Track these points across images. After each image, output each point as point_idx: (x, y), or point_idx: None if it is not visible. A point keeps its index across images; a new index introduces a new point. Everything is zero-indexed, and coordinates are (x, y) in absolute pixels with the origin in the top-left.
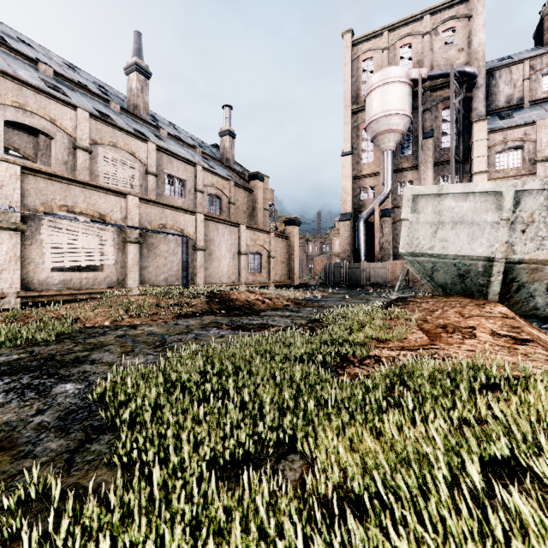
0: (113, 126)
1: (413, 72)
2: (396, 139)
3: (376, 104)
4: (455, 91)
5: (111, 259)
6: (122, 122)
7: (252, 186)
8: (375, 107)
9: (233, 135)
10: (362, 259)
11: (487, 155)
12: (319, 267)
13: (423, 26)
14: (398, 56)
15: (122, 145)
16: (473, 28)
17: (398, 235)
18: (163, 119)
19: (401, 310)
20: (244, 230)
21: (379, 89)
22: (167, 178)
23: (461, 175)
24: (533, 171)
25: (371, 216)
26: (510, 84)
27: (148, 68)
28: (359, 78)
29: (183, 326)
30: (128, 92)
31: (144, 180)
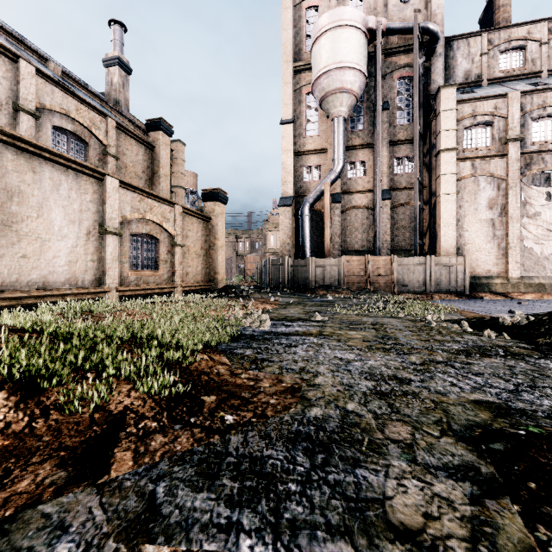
0: None
1: (371, 19)
2: (350, 104)
3: (326, 53)
4: (418, 49)
5: None
6: None
7: (152, 139)
8: (325, 56)
9: (126, 68)
10: (308, 254)
11: (456, 129)
12: (251, 267)
13: None
14: None
15: None
16: None
17: (348, 226)
18: (4, 23)
19: None
20: (115, 188)
21: (331, 33)
22: None
23: (422, 155)
24: (504, 152)
25: (318, 200)
26: (468, 58)
27: None
28: (301, 29)
29: None
30: None
31: None
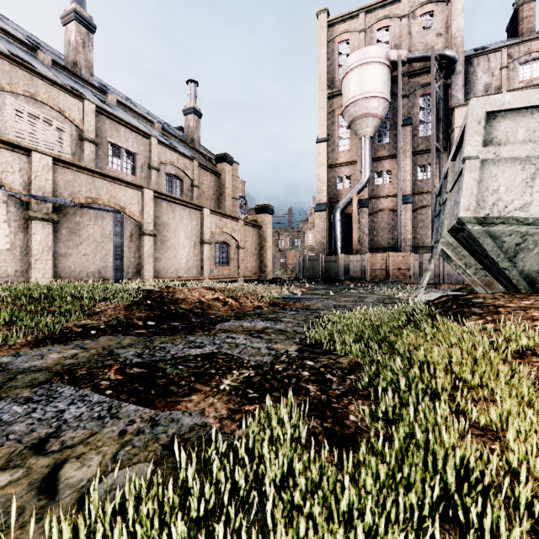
0: (30, 71)
1: (393, 53)
2: (375, 125)
3: (354, 86)
4: (435, 74)
5: (3, 241)
6: (51, 74)
7: (219, 169)
8: (353, 89)
9: (199, 114)
10: (339, 251)
11: None
12: (292, 261)
13: (401, 9)
14: (375, 40)
15: (45, 98)
16: (451, 13)
17: (375, 227)
18: (119, 92)
19: (497, 326)
20: (208, 215)
21: (357, 69)
22: (111, 149)
23: (441, 164)
24: None
25: (348, 206)
26: (488, 72)
27: (92, 19)
28: (334, 61)
29: (2, 377)
30: (65, 46)
31: (78, 147)
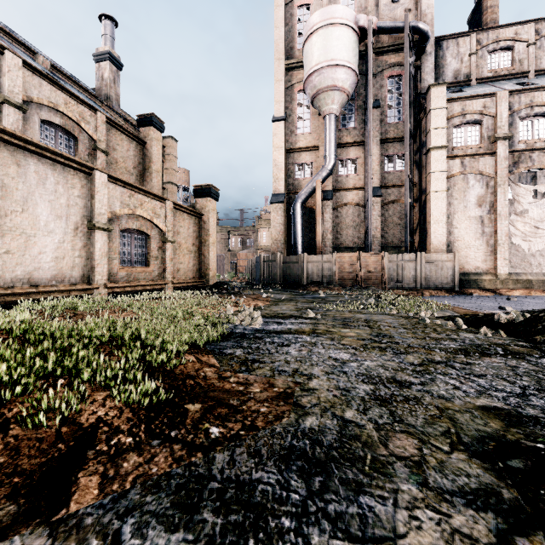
0: None
1: (362, 18)
2: (341, 102)
3: (318, 51)
4: (408, 48)
5: None
6: None
7: (143, 135)
8: (317, 54)
9: (117, 64)
10: (300, 251)
11: (446, 127)
12: (244, 263)
13: None
14: None
15: None
16: None
17: (339, 223)
18: None
19: None
20: (104, 183)
21: (322, 31)
22: None
23: (412, 153)
24: (492, 150)
25: (310, 197)
26: (457, 57)
27: None
28: (293, 27)
29: None
30: None
31: None
